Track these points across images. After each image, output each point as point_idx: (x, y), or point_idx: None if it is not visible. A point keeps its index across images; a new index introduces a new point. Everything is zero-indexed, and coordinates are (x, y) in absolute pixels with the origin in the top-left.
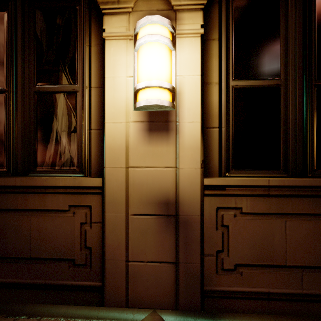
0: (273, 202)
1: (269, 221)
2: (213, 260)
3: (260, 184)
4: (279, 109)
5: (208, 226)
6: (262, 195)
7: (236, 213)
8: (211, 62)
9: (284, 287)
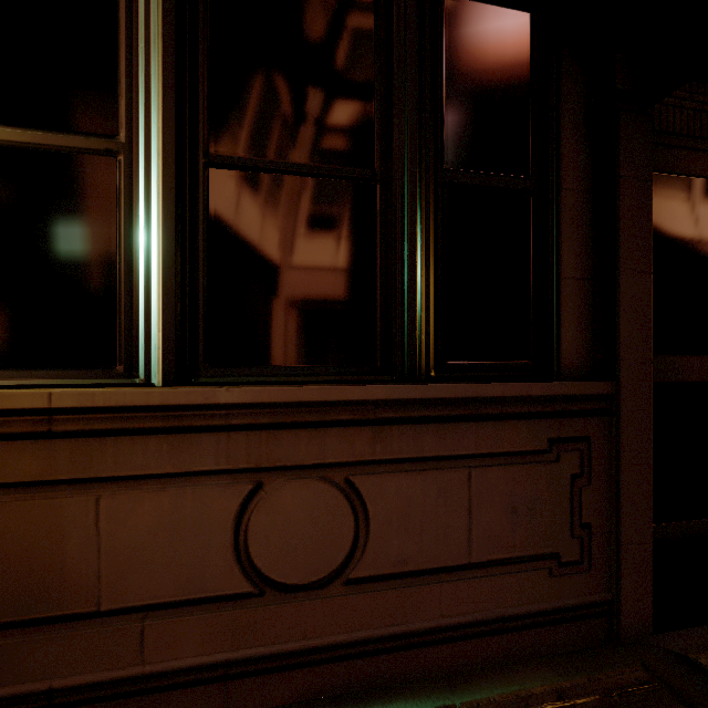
0: (62, 451)
1: (50, 504)
2: None
3: (25, 405)
4: (114, 213)
5: None
6: (30, 436)
7: None
8: None
9: (93, 669)
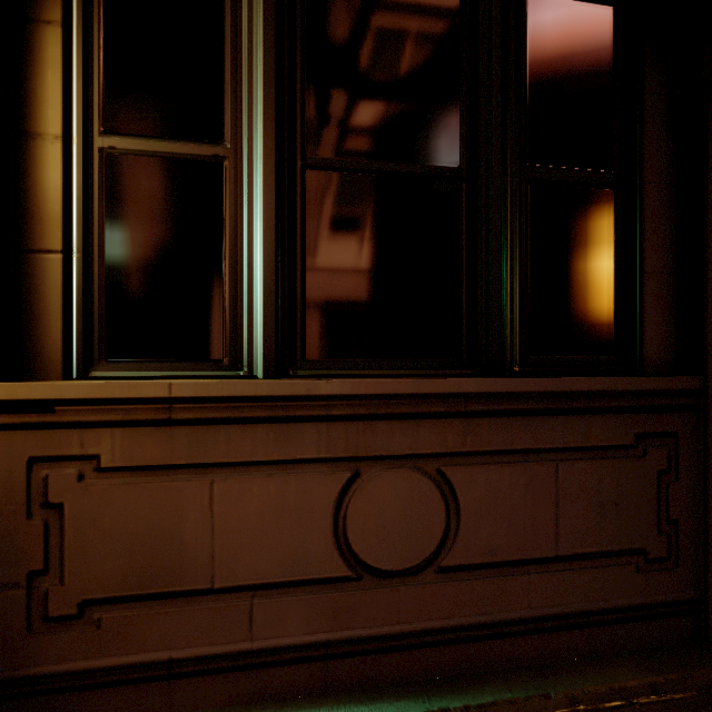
0: (180, 438)
1: (170, 486)
2: (20, 597)
3: (149, 395)
4: (220, 214)
5: (6, 510)
6: (152, 423)
7: (84, 472)
8: (43, 82)
9: (208, 642)
